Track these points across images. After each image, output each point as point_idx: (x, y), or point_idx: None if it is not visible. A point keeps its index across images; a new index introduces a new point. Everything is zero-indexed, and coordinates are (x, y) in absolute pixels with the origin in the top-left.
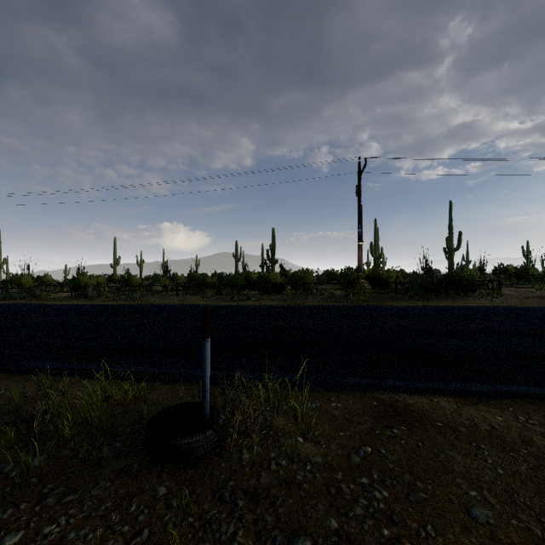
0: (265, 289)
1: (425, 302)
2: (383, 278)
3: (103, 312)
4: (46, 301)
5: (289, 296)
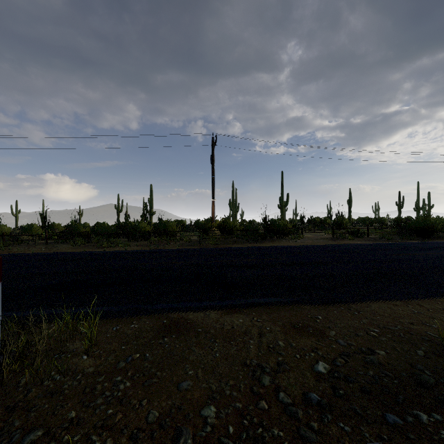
0: (134, 236)
1: (254, 244)
2: (230, 226)
3: None
4: None
5: (154, 242)
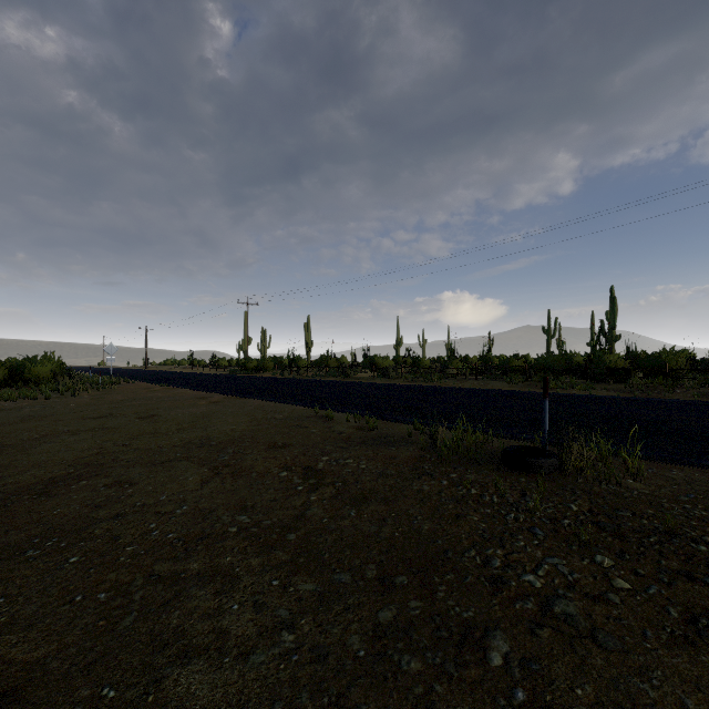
0: (596, 375)
1: None
2: None
3: (412, 390)
4: (356, 380)
5: (638, 387)
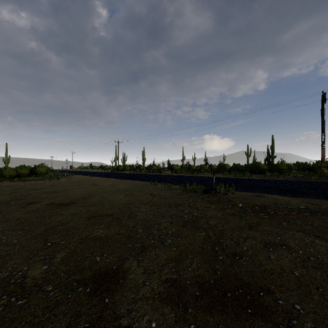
0: (254, 171)
1: None
2: None
3: (185, 177)
4: (164, 174)
5: (267, 175)
